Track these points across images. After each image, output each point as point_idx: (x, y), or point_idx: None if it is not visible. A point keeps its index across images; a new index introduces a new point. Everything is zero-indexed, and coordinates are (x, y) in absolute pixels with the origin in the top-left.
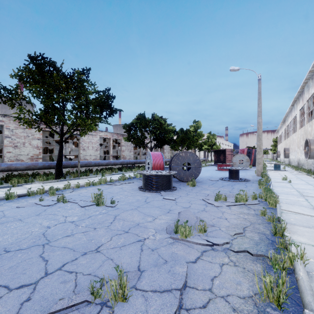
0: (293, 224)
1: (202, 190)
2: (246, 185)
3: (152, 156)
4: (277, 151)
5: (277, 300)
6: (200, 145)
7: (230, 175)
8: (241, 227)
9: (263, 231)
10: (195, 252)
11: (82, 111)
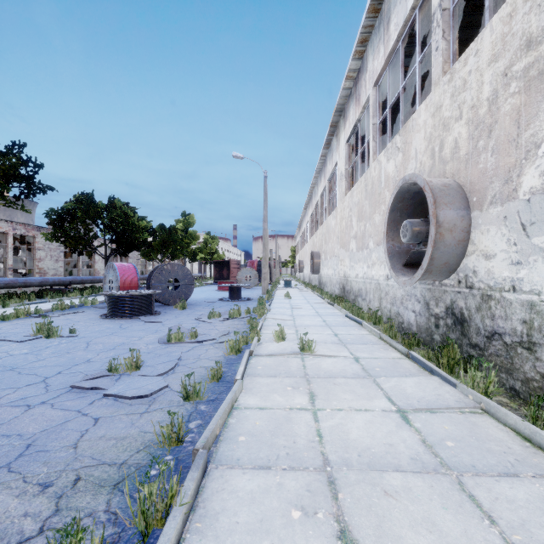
0: (269, 326)
1: (195, 311)
2: (246, 304)
3: (119, 270)
4: (295, 264)
5: (236, 350)
6: (194, 253)
7: (231, 295)
8: (227, 331)
9: (245, 332)
10: (187, 348)
11: None
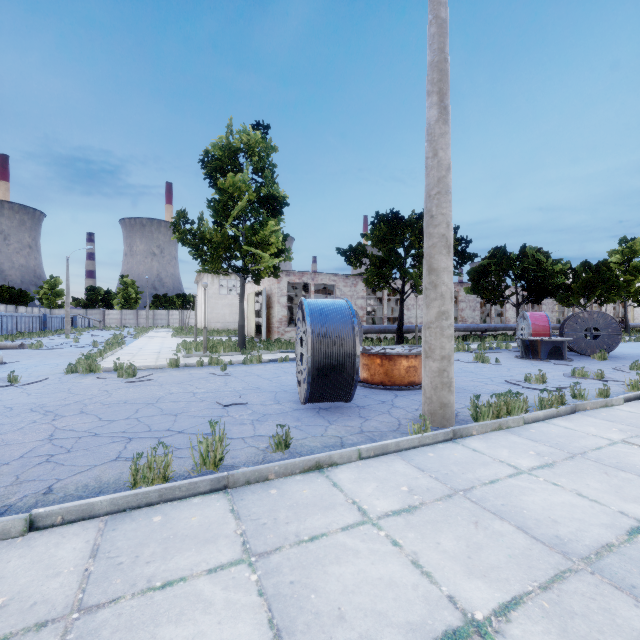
0: None
1: (617, 363)
2: None
3: (531, 318)
4: None
5: (637, 389)
6: None
7: None
8: None
9: None
10: (589, 382)
11: None
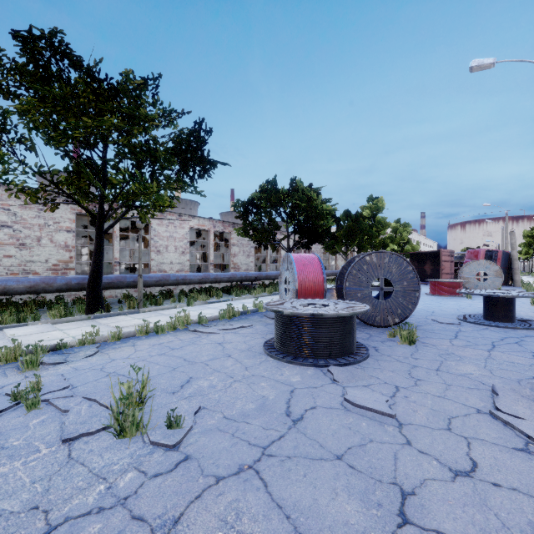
0: None
1: (447, 358)
2: None
3: (297, 264)
4: None
5: None
6: (383, 244)
7: (489, 311)
8: None
9: None
10: None
11: (140, 163)
